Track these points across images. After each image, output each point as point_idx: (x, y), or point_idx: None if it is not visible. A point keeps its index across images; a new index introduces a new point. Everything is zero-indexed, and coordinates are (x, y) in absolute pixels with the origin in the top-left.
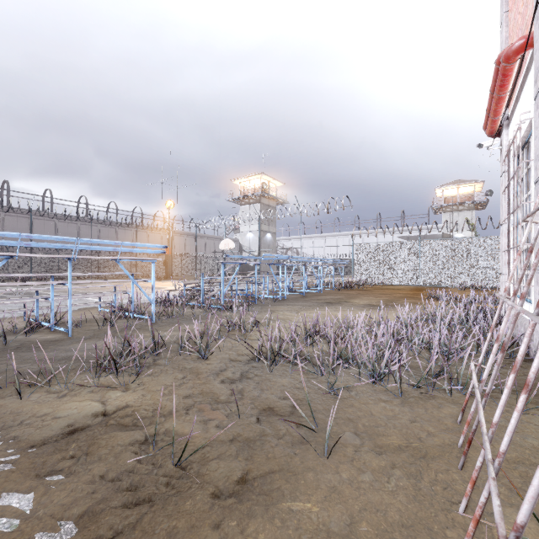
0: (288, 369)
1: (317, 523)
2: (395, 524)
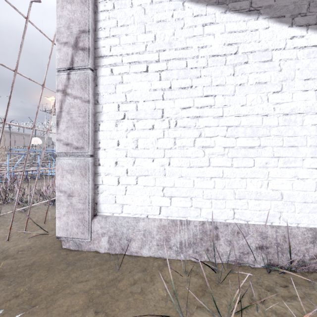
0: (14, 205)
1: None
2: None
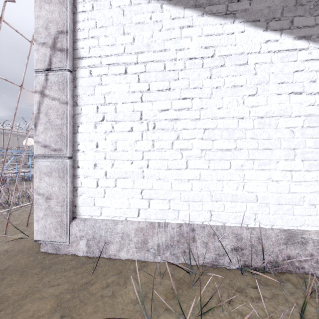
0: None
1: None
2: None
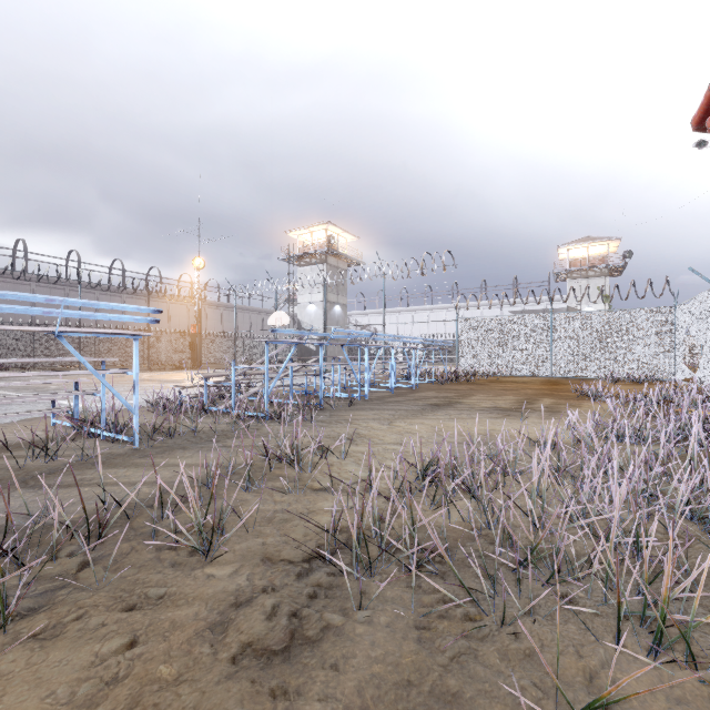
0: (407, 594)
1: None
2: None
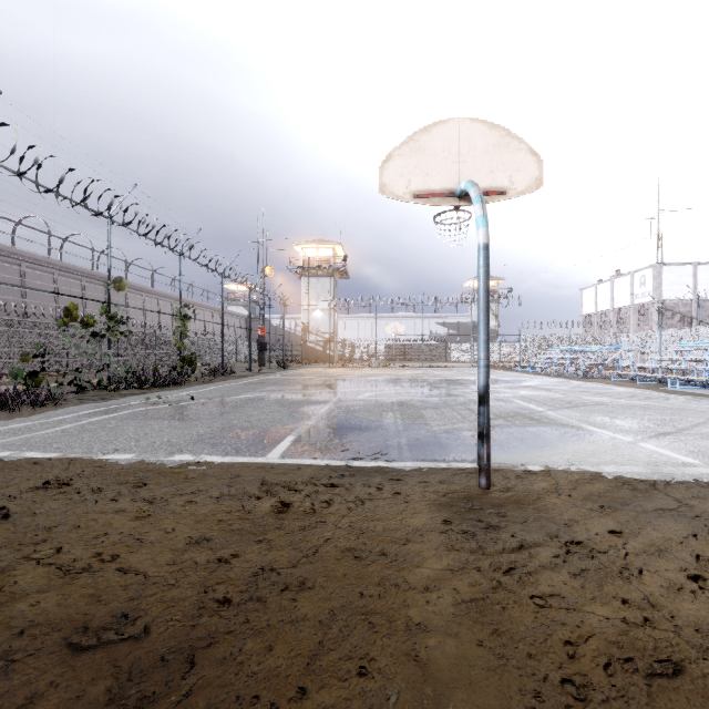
0: None
1: None
2: None
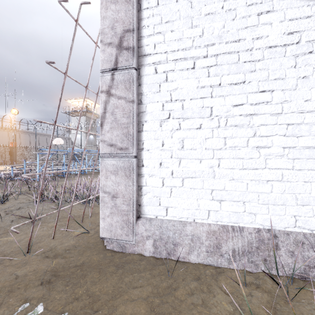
0: (49, 203)
1: (9, 241)
2: (39, 236)
